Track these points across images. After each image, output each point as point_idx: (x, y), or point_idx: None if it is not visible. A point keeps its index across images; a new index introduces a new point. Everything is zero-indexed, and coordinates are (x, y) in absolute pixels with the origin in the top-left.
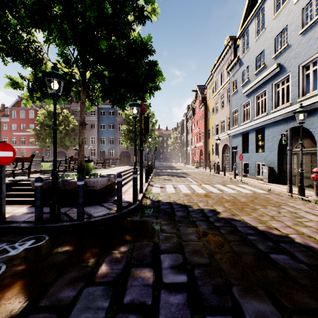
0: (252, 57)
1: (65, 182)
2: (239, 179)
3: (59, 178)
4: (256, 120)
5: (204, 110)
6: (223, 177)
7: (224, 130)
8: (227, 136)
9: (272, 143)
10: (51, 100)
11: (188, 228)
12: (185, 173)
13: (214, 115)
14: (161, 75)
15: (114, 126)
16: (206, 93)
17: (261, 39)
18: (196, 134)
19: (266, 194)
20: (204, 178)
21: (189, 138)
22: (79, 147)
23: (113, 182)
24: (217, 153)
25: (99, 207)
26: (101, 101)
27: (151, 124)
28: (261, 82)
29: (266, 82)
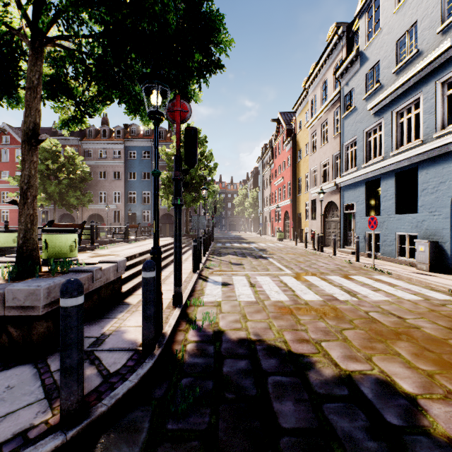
0: (388, 42)
1: None
2: (366, 262)
3: None
4: (398, 155)
5: (291, 148)
6: (333, 257)
7: (327, 178)
8: (334, 188)
9: (436, 196)
10: None
11: None
12: (264, 249)
13: (309, 155)
14: (225, 28)
15: (150, 175)
16: (294, 122)
17: (409, 4)
18: (277, 188)
19: None
20: (300, 260)
21: (265, 194)
22: (20, 196)
23: (113, 280)
24: (314, 216)
25: (20, 386)
26: (96, 103)
27: (207, 171)
28: (409, 84)
29: (420, 82)
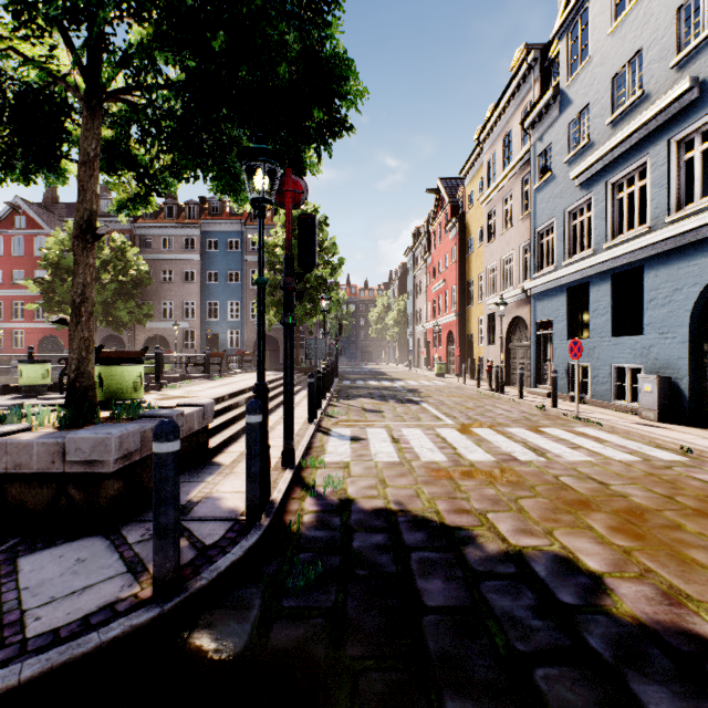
0: (601, 78)
1: None
2: (567, 408)
3: None
4: (614, 249)
5: (458, 234)
6: (519, 401)
7: (512, 282)
8: (522, 296)
9: (669, 310)
10: (9, 169)
11: None
12: (415, 389)
13: (484, 245)
14: (355, 76)
15: (240, 275)
16: (462, 194)
17: (631, 23)
18: (436, 296)
19: (689, 465)
20: (469, 406)
21: (418, 305)
22: (72, 313)
23: (198, 430)
24: (492, 339)
25: (94, 558)
26: (170, 177)
27: (328, 270)
28: (630, 142)
29: (646, 140)
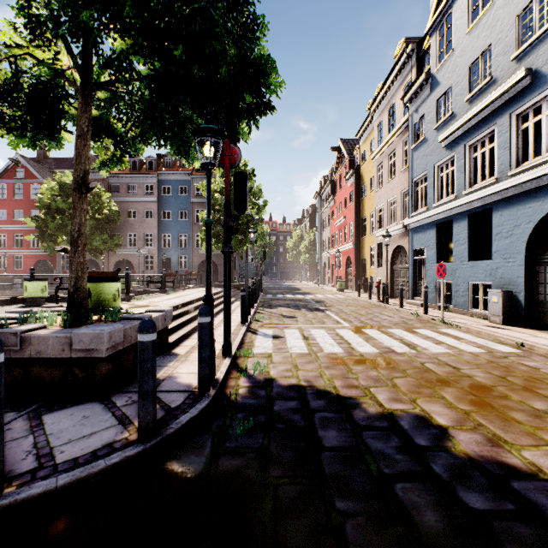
0: (461, 66)
1: (10, 339)
2: (435, 315)
3: (7, 325)
4: (471, 195)
5: (354, 182)
6: (399, 310)
7: (395, 219)
8: (403, 230)
9: (511, 241)
10: (22, 138)
11: (377, 529)
12: (321, 301)
13: (374, 191)
14: (276, 71)
15: (187, 214)
16: (358, 151)
17: (483, 25)
18: (338, 229)
19: (520, 355)
20: (362, 313)
21: (324, 236)
22: (71, 244)
23: (161, 330)
24: (380, 263)
25: (95, 416)
26: (139, 143)
27: (255, 210)
28: (482, 115)
29: (494, 114)
